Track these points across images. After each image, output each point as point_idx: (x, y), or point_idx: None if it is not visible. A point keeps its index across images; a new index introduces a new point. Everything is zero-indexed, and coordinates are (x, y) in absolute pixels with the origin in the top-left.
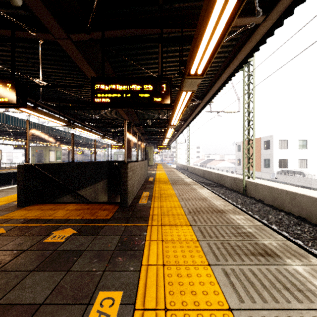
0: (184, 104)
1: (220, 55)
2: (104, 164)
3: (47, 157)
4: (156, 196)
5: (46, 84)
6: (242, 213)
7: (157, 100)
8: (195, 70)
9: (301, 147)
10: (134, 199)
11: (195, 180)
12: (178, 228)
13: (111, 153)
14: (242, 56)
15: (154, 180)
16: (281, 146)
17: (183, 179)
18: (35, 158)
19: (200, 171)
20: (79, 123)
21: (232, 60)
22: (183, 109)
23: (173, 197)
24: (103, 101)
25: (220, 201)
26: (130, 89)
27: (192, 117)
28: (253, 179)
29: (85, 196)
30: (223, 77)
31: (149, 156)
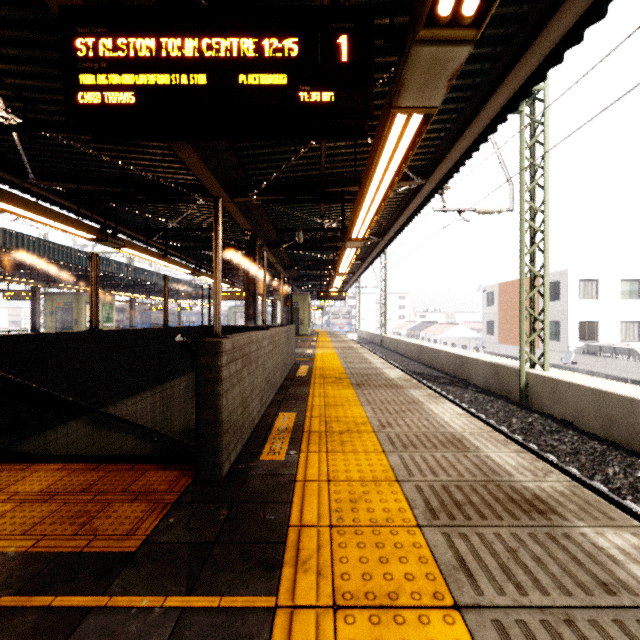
0: (392, 167)
1: (493, 32)
2: (192, 334)
3: (82, 318)
4: (314, 431)
5: (21, 122)
6: (619, 517)
7: (316, 98)
8: (454, 4)
9: (627, 297)
10: (249, 443)
11: (402, 367)
12: (410, 635)
13: (209, 309)
14: (569, 19)
15: (311, 374)
16: (584, 294)
17: (379, 371)
18: (57, 319)
19: (411, 347)
20: (143, 241)
21: (527, 44)
22: (387, 187)
23: (364, 435)
24: (109, 102)
25: (509, 453)
26: (211, 57)
27: (399, 224)
28: (546, 370)
29: (134, 416)
30: (494, 102)
31: (300, 316)
